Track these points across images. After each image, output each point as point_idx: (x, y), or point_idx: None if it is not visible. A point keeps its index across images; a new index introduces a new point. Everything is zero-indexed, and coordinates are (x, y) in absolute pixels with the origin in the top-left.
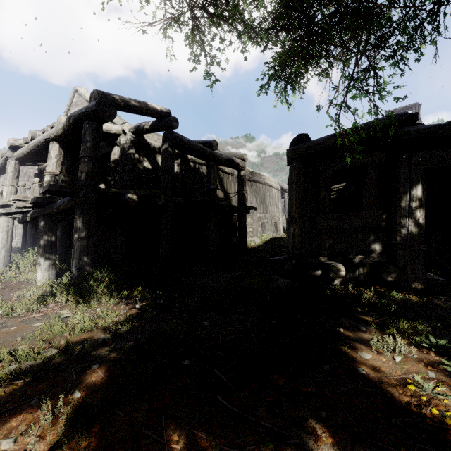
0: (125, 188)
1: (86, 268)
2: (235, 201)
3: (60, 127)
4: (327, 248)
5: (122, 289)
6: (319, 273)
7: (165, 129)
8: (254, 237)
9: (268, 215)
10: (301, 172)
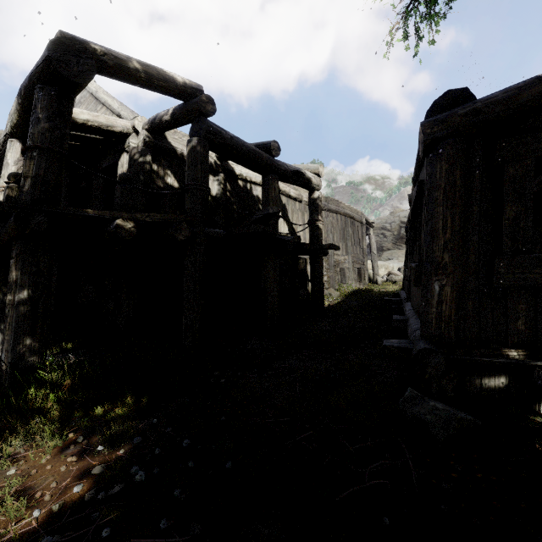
0: (117, 210)
1: (29, 358)
2: (304, 238)
3: (13, 108)
4: (521, 328)
5: (95, 402)
6: (502, 383)
7: (193, 117)
8: (331, 289)
9: (348, 259)
10: (458, 165)
